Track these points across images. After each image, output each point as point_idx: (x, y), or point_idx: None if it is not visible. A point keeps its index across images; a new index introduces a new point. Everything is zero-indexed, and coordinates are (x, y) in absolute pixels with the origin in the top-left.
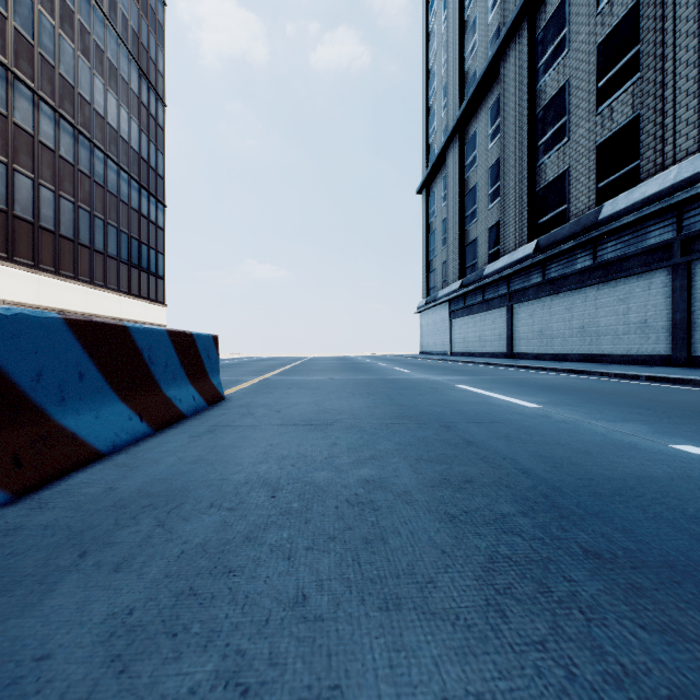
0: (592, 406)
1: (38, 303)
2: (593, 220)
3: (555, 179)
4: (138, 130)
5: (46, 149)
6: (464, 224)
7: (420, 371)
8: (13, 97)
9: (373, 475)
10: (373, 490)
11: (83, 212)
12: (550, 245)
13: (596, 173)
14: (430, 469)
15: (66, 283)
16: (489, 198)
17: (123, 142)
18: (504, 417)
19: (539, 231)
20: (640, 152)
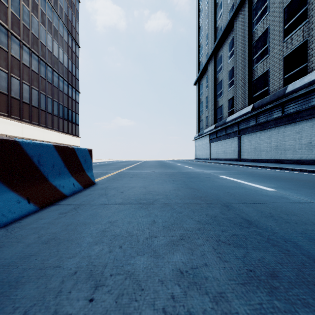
0: (306, 190)
1: (22, 136)
2: (282, 93)
3: (262, 75)
4: (67, 58)
5: (25, 66)
6: (216, 98)
7: (197, 167)
8: (11, 43)
9: (185, 262)
10: (188, 290)
11: (42, 95)
12: (260, 106)
13: (283, 70)
14: (232, 255)
15: (34, 127)
16: (228, 85)
17: (60, 64)
18: (259, 198)
19: (254, 100)
20: (307, 59)
